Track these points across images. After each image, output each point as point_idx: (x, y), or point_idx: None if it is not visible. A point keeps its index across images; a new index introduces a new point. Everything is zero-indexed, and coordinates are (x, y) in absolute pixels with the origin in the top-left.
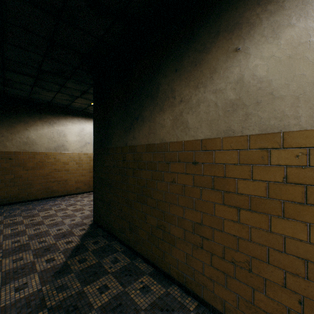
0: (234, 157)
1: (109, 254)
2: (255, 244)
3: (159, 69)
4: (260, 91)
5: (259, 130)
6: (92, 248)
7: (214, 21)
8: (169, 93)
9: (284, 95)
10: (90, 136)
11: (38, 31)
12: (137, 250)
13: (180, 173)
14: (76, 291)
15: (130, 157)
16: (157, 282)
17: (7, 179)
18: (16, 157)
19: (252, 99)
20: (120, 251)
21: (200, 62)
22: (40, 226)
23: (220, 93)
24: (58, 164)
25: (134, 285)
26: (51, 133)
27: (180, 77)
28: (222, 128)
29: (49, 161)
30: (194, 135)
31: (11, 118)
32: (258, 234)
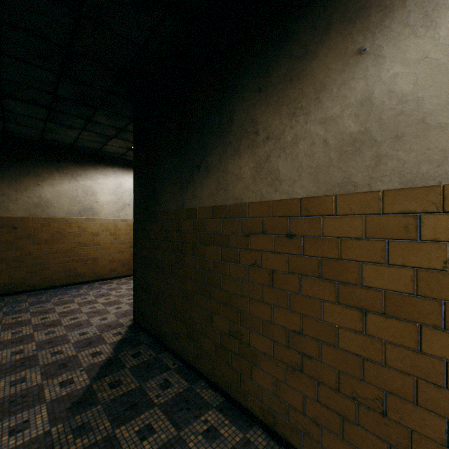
0: (357, 226)
1: (156, 373)
2: (394, 371)
3: (233, 89)
4: (403, 118)
5: (401, 183)
6: (131, 364)
7: (322, 8)
8: (248, 126)
9: (446, 122)
10: (131, 195)
11: (49, 35)
12: (198, 368)
13: (266, 252)
14: (104, 435)
15: (188, 226)
16: (230, 422)
17: (9, 257)
18: (23, 226)
19: (388, 131)
20: (174, 370)
21: (299, 74)
22: (55, 328)
23: (332, 124)
24: (84, 235)
25: (194, 426)
26: (74, 190)
27: (266, 100)
28: (336, 180)
29: (71, 231)
30: (288, 191)
31: (15, 169)
32: (399, 355)
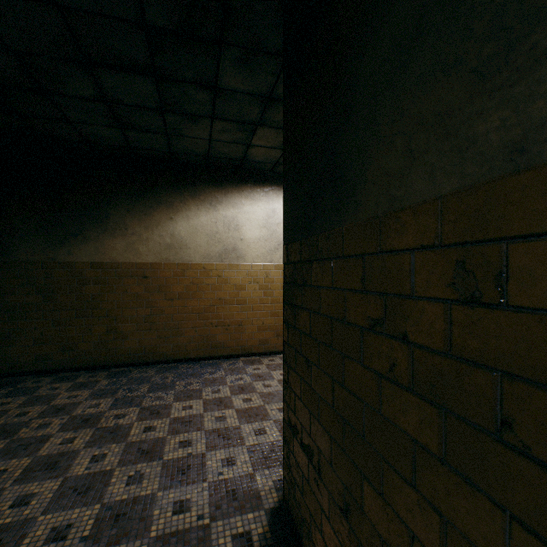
0: None
1: None
2: None
3: None
4: None
5: None
6: None
7: None
8: None
9: None
10: None
11: None
12: None
13: None
14: None
15: None
16: None
17: (139, 316)
18: (154, 274)
19: None
20: None
21: None
22: (148, 464)
23: None
24: (224, 288)
25: None
26: (212, 224)
27: None
28: None
29: (209, 281)
30: None
31: (145, 200)
32: None
